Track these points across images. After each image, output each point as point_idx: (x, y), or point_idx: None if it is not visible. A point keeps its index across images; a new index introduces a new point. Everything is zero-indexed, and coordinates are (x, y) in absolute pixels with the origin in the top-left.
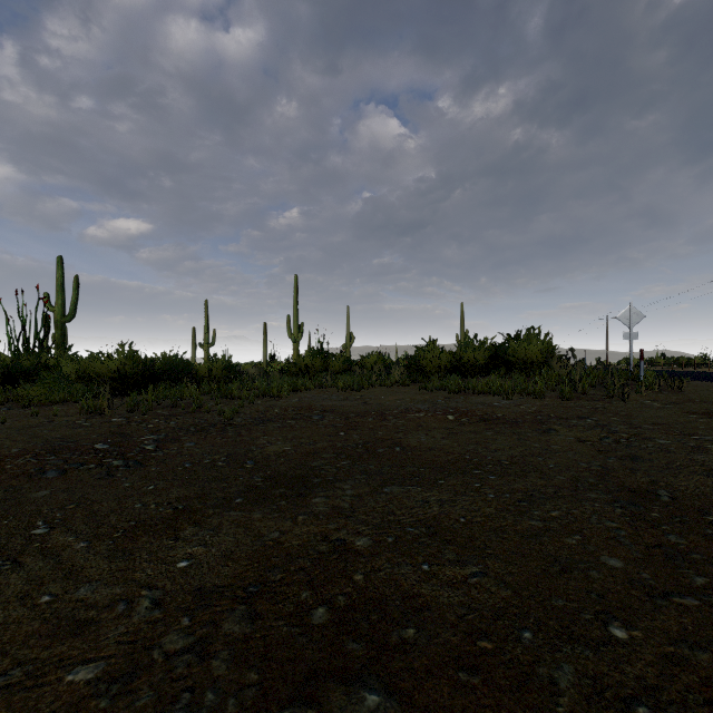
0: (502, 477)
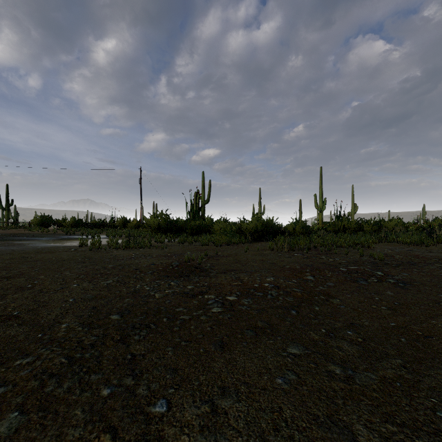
0: None
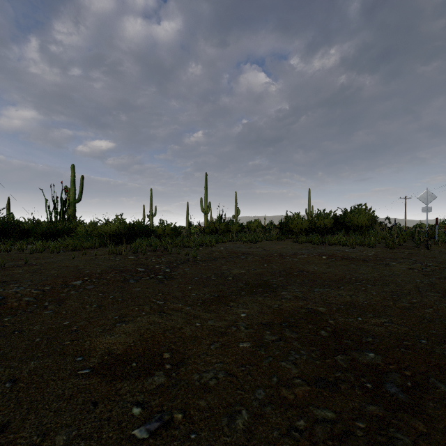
0: (375, 285)
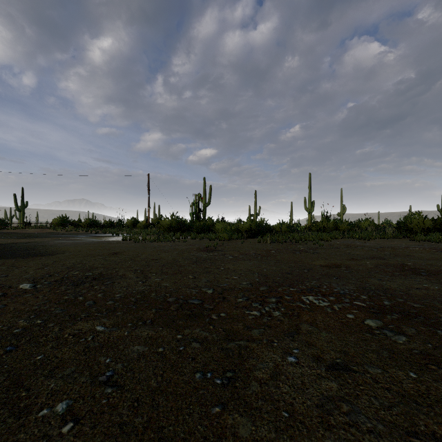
0: None
